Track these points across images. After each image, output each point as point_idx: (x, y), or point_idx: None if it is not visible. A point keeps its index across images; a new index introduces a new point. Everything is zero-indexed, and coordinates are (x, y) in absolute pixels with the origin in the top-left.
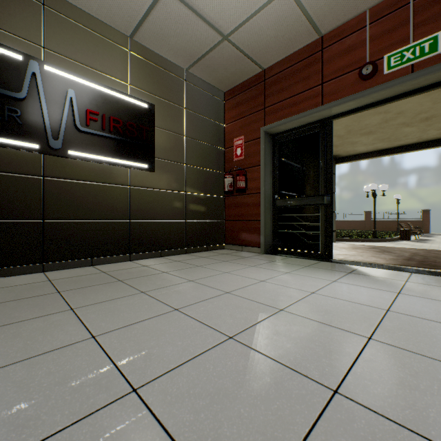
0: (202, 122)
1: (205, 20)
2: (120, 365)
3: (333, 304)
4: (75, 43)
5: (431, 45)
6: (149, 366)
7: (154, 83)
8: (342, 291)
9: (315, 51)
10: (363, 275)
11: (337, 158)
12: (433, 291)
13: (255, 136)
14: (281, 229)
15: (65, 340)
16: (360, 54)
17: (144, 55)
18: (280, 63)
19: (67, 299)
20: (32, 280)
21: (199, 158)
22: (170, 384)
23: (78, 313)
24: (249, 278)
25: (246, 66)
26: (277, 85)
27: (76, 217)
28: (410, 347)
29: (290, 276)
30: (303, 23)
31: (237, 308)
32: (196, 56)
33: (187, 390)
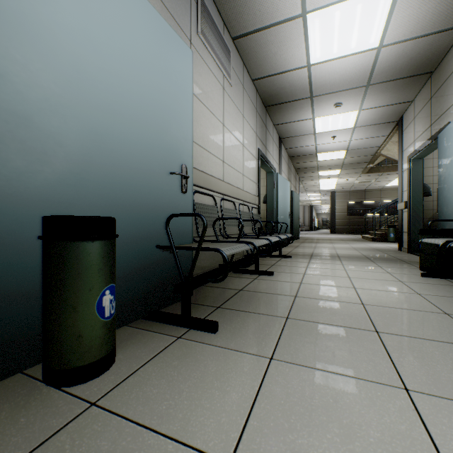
0: None
1: None
2: None
3: None
4: (386, 194)
5: None
6: None
7: None
8: None
9: None
10: None
11: None
12: None
13: None
14: None
15: None
16: None
17: None
18: None
19: None
20: None
21: None
22: None
23: None
24: None
25: None
26: None
27: None
28: None
29: None
30: None
31: None
32: None
33: None
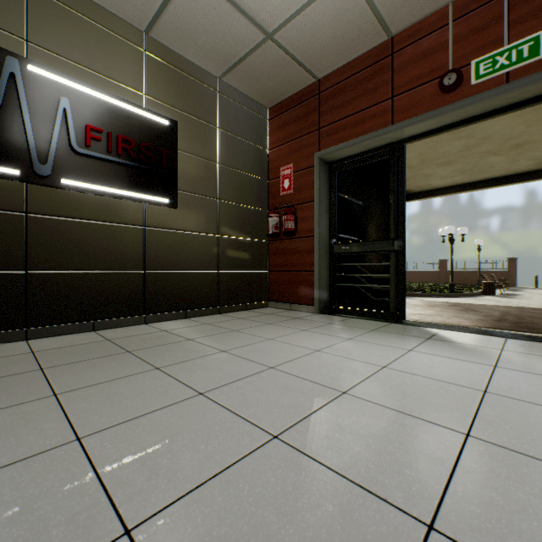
0: (239, 145)
1: (243, 12)
2: (112, 487)
3: (412, 383)
4: (71, 36)
5: (531, 47)
6: (154, 488)
7: (177, 94)
8: (422, 364)
9: (384, 56)
10: (446, 341)
11: (407, 194)
12: (538, 363)
13: (307, 164)
14: (340, 282)
15: (36, 444)
16: (441, 59)
17: (164, 57)
18: (338, 72)
19: (52, 379)
20: (9, 351)
21: (236, 192)
22: (183, 520)
23: (62, 400)
24: (299, 347)
25: (296, 75)
26: (335, 100)
27: (72, 267)
28: (525, 448)
29: (353, 344)
30: (369, 19)
31: (284, 390)
32: (232, 60)
33: (208, 530)
